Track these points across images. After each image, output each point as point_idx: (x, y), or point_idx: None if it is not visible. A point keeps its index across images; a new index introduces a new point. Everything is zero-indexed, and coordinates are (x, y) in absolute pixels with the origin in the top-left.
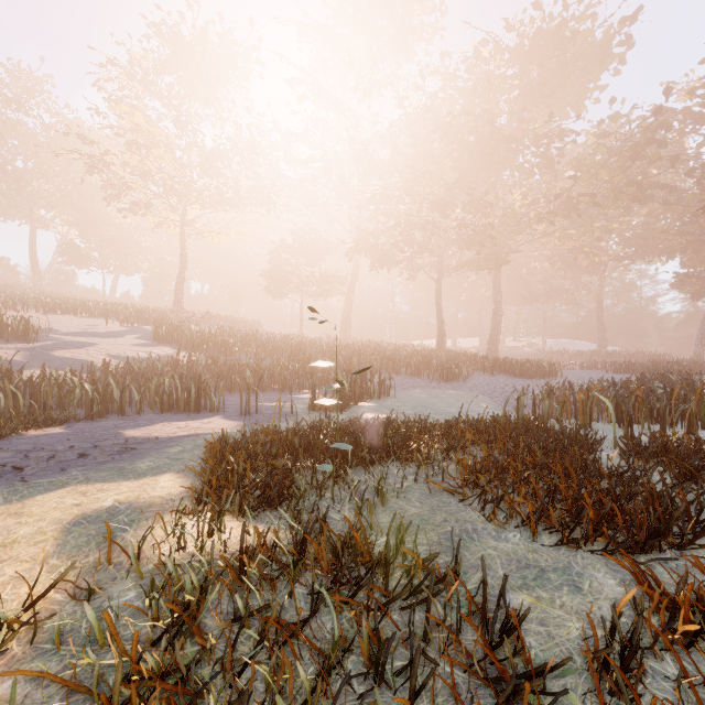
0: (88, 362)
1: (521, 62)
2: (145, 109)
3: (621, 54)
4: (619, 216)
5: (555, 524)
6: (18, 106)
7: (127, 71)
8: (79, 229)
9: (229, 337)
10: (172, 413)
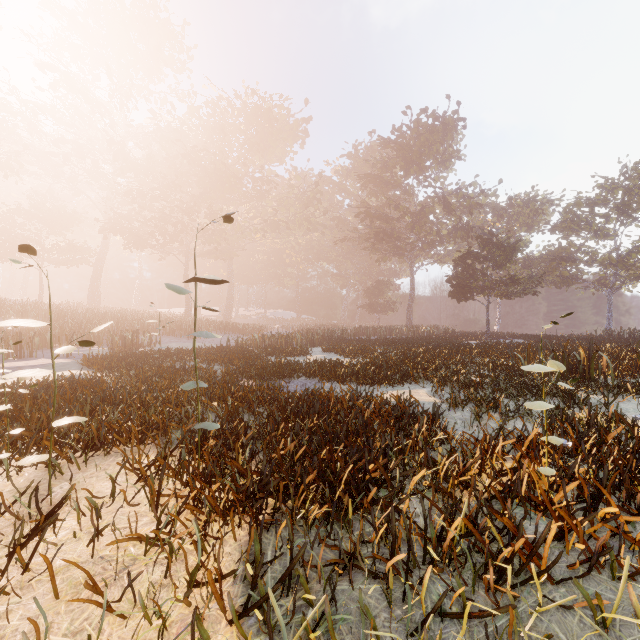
0: None
1: (246, 120)
2: None
3: (304, 137)
4: (303, 235)
5: (227, 362)
6: None
7: None
8: None
9: None
10: None
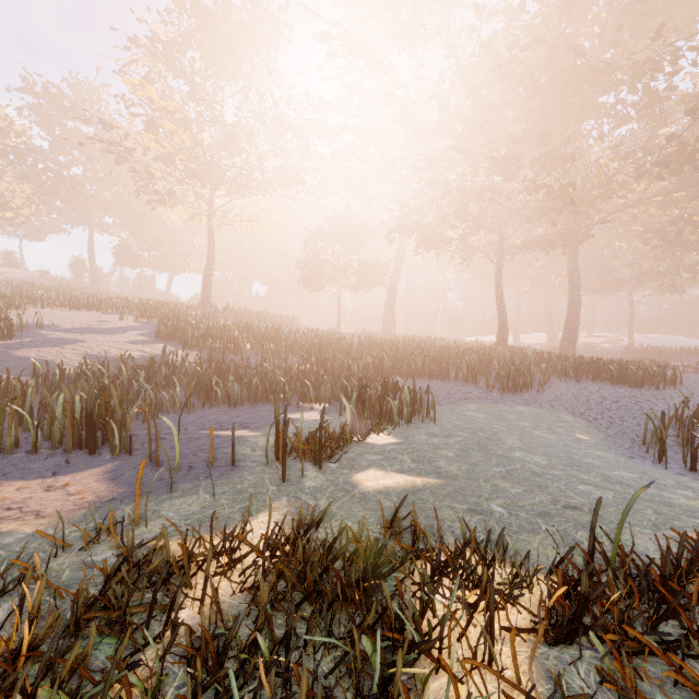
0: (51, 364)
1: None
2: (171, 92)
3: None
4: None
5: None
6: (74, 114)
7: (149, 50)
8: (132, 231)
9: (240, 333)
10: (53, 452)
